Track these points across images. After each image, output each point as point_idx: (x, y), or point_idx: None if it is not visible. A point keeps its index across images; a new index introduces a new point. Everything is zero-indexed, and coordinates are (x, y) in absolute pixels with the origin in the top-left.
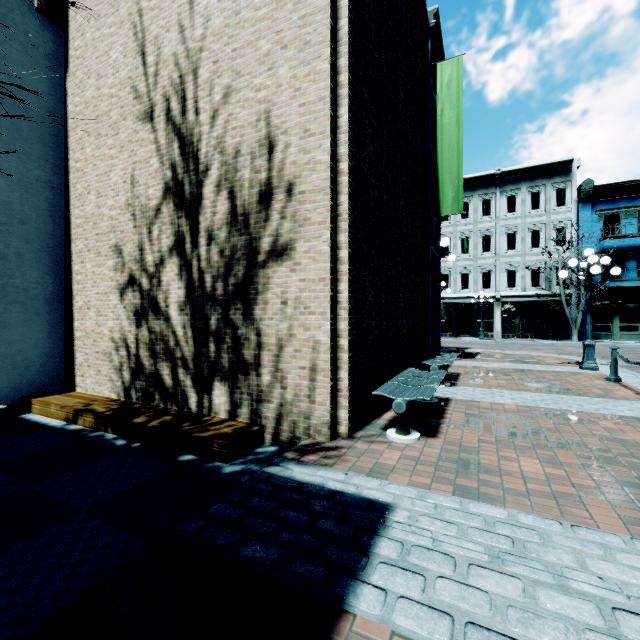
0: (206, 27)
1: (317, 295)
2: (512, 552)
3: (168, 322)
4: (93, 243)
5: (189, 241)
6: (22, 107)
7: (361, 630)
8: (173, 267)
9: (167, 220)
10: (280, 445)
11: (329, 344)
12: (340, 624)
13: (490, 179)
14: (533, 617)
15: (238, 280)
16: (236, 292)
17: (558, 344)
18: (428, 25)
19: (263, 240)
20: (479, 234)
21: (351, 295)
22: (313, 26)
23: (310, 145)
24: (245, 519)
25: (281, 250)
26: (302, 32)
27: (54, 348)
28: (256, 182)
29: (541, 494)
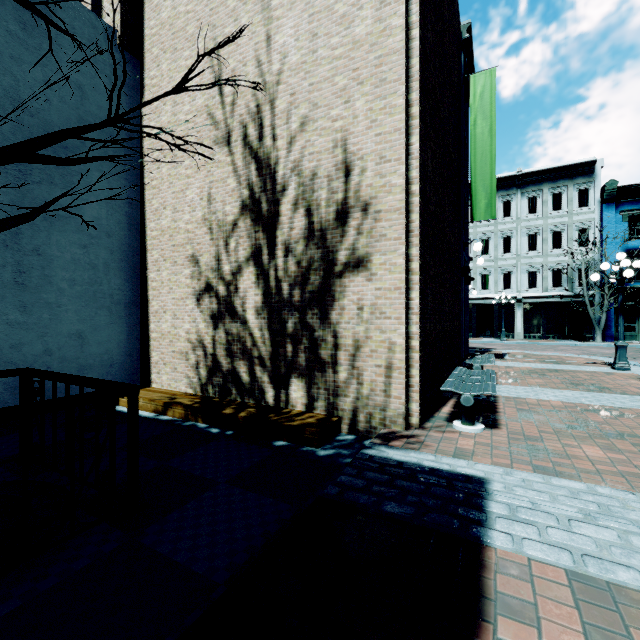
0: (283, 63)
1: (393, 302)
2: (600, 512)
3: (245, 325)
4: (169, 253)
5: (266, 253)
6: (108, 133)
7: (502, 558)
8: (250, 276)
9: (244, 234)
10: (356, 434)
11: (404, 345)
12: (485, 554)
13: (511, 180)
14: (632, 552)
15: (315, 288)
16: (313, 299)
17: (582, 345)
18: (461, 39)
19: (340, 253)
20: (500, 235)
21: (421, 302)
22: (389, 66)
23: (386, 170)
24: (371, 487)
25: (357, 262)
26: (378, 70)
27: (132, 348)
28: (333, 202)
29: (609, 473)
